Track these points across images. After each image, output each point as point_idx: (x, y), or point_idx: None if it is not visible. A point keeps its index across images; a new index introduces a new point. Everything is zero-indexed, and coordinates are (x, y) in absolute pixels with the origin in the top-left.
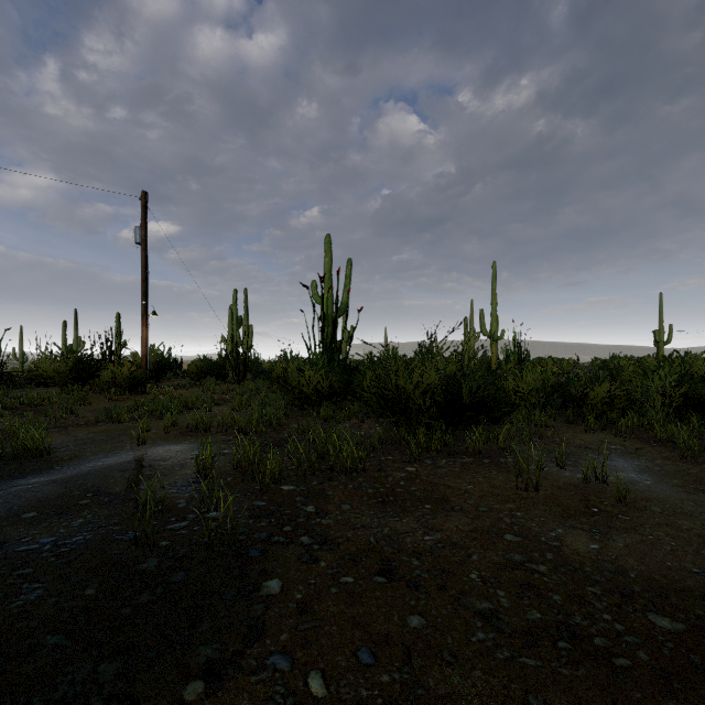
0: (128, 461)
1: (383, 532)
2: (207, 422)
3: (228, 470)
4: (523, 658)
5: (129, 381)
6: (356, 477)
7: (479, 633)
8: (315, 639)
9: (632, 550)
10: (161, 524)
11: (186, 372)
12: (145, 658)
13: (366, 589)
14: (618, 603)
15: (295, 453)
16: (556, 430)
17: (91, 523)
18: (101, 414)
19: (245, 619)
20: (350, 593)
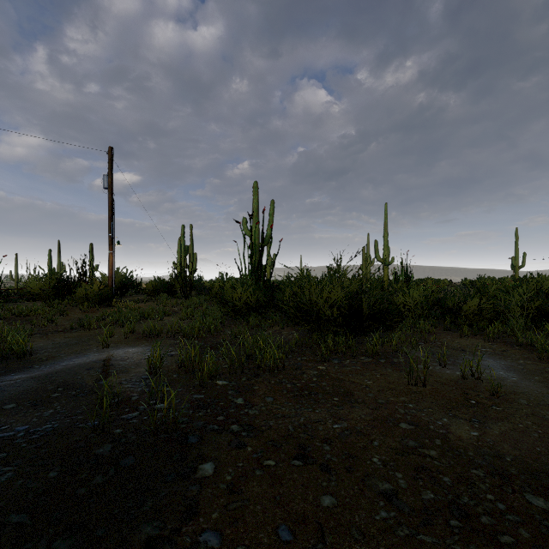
0: (94, 360)
1: (300, 421)
2: (159, 329)
3: (174, 369)
4: (421, 535)
5: (98, 297)
6: (277, 374)
7: (382, 512)
8: (242, 517)
9: (506, 437)
10: (117, 414)
11: (144, 290)
12: (95, 535)
13: (285, 472)
14: (499, 484)
15: (228, 354)
16: (437, 335)
17: (60, 413)
18: (76, 323)
19: (182, 499)
20: (272, 475)
